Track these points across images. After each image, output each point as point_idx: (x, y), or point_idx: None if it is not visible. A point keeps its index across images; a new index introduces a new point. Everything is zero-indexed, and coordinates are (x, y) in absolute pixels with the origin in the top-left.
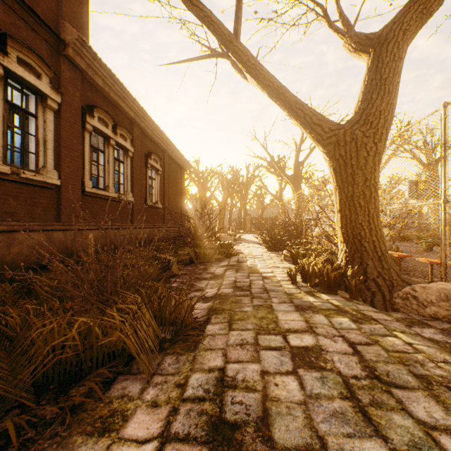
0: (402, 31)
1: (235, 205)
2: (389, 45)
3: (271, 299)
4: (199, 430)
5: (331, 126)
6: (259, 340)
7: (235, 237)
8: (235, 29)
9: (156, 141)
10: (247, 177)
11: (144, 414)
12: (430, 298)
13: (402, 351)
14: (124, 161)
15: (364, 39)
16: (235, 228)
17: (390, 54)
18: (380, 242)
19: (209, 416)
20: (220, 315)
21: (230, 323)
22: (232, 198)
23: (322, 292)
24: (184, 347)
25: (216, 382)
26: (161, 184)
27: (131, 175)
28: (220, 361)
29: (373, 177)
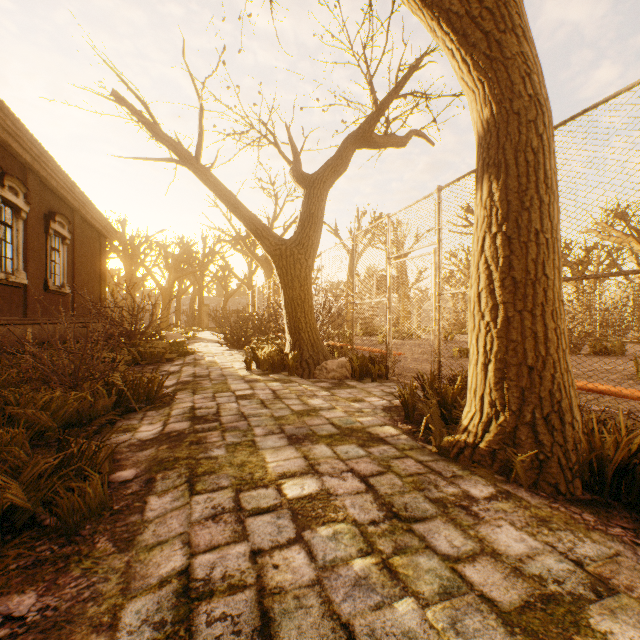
0: (323, 182)
1: (185, 290)
2: (315, 189)
3: (228, 380)
4: (184, 419)
5: (277, 241)
6: (216, 395)
7: (187, 336)
8: (196, 155)
9: (62, 195)
10: (204, 253)
11: (148, 426)
12: (333, 367)
13: (300, 390)
14: (13, 224)
15: (301, 177)
16: (186, 324)
17: (316, 196)
18: (313, 332)
19: (189, 416)
20: (185, 391)
21: (195, 393)
22: (181, 280)
23: (270, 373)
24: (160, 407)
25: (190, 409)
26: (70, 258)
27: (24, 246)
28: (190, 404)
29: (306, 284)
